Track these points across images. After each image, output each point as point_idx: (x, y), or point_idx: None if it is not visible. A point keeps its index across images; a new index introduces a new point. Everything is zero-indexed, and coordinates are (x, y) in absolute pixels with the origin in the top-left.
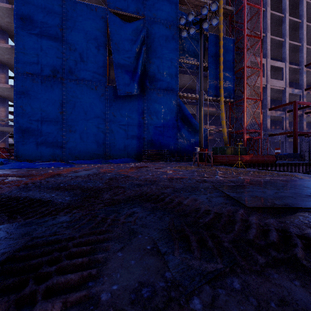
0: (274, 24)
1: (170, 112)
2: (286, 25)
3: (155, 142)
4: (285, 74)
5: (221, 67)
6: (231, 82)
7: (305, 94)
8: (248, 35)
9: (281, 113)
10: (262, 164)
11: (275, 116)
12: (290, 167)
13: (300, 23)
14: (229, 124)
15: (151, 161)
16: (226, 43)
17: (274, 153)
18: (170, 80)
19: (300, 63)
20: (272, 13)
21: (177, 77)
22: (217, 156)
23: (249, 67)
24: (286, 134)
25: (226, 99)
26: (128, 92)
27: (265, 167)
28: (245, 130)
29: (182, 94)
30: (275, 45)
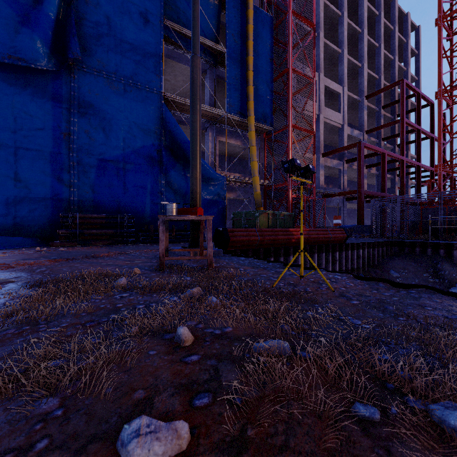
0: (328, 26)
1: (142, 131)
2: (345, 30)
3: (102, 196)
4: (343, 103)
5: (251, 60)
6: (268, 94)
7: (366, 138)
8: (295, 13)
9: (338, 163)
10: (325, 246)
11: (330, 167)
12: (366, 250)
13: (360, 34)
14: (264, 171)
15: (81, 244)
16: (259, 20)
17: (331, 225)
18: (143, 60)
19: (359, 92)
20: (326, 4)
21: (160, 57)
22: (239, 231)
23: (297, 71)
24: (344, 196)
25: (259, 125)
26: (12, 56)
27: (330, 253)
28: (291, 184)
29: (172, 97)
30: (330, 58)
